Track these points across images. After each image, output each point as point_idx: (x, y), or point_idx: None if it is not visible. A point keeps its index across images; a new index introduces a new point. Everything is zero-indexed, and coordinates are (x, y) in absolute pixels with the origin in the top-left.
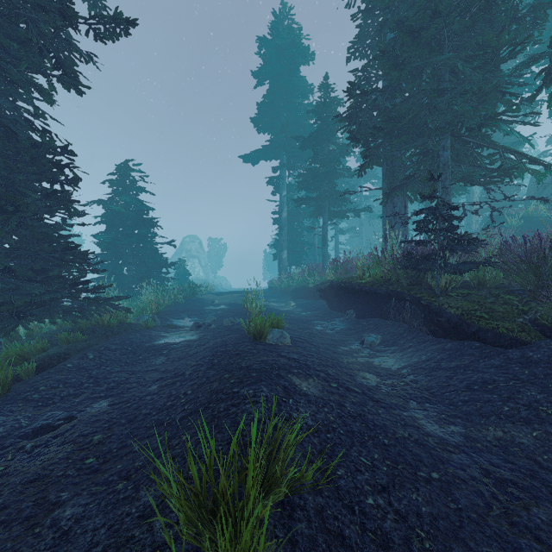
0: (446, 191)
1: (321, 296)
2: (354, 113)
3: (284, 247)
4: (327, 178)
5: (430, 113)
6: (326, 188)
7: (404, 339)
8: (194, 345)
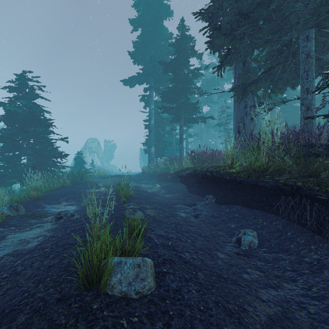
0: (309, 81)
1: (181, 181)
2: (216, 13)
3: (152, 145)
4: (183, 93)
5: (296, 1)
6: (182, 101)
7: (292, 241)
8: (8, 271)
